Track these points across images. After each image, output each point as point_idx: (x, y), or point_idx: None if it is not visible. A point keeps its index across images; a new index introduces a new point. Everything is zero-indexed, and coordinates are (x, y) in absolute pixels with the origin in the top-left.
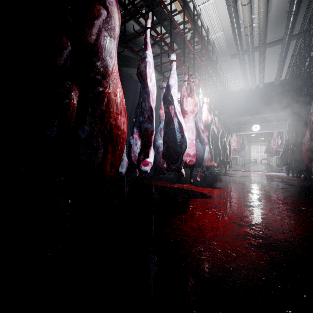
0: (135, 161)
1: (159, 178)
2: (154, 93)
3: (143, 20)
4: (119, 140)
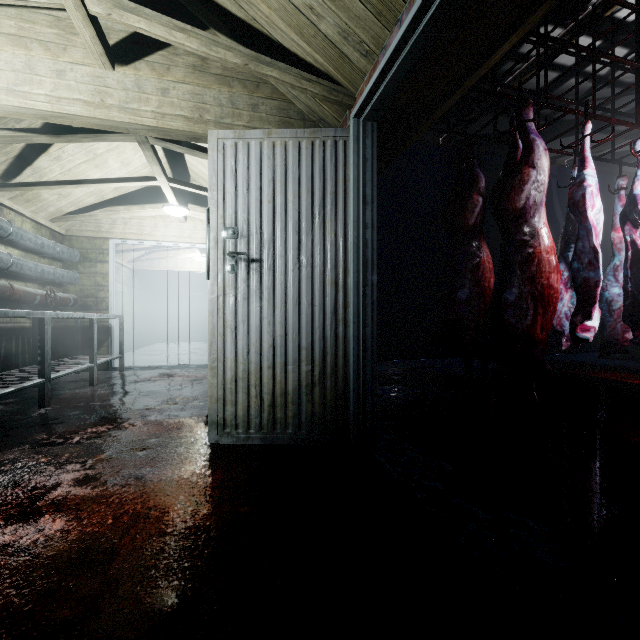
0: (556, 328)
1: (609, 368)
2: (598, 224)
3: (566, 59)
4: (547, 302)
